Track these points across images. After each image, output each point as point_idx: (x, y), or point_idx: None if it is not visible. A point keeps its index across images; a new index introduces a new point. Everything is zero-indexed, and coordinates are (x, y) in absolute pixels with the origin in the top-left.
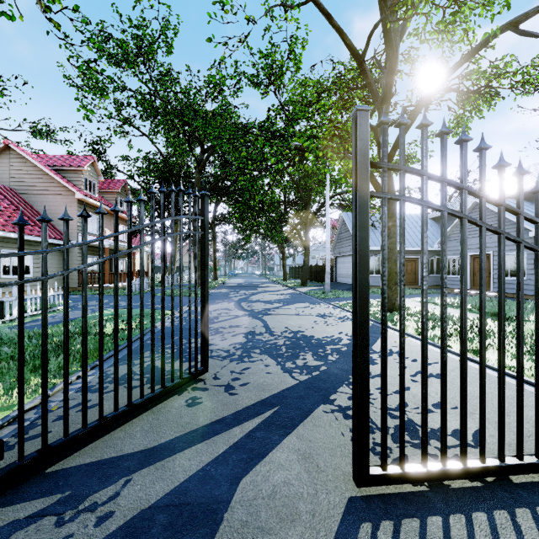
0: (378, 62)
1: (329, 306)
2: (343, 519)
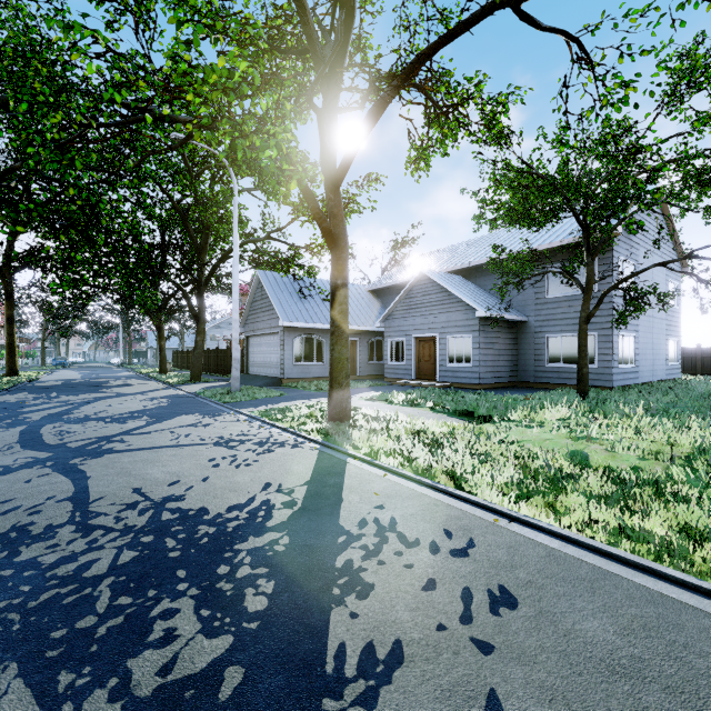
0: (320, 23)
1: (240, 419)
2: None
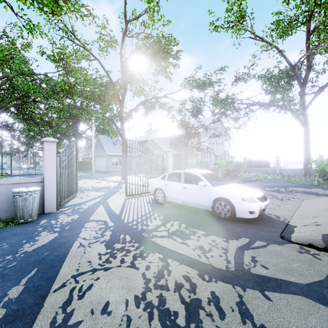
0: (119, 83)
1: (98, 180)
2: (125, 199)
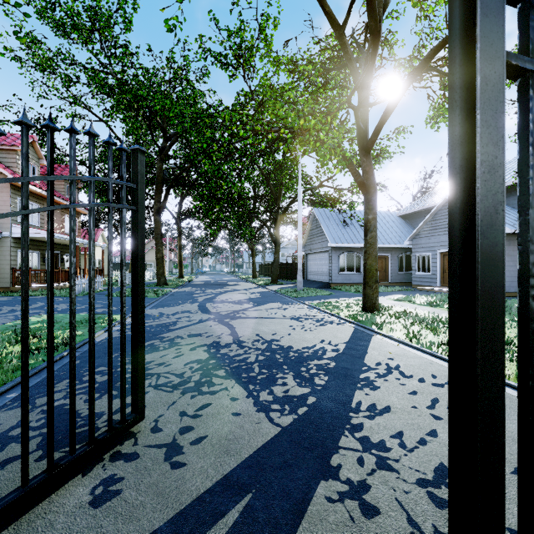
0: (357, 42)
1: (304, 307)
2: None
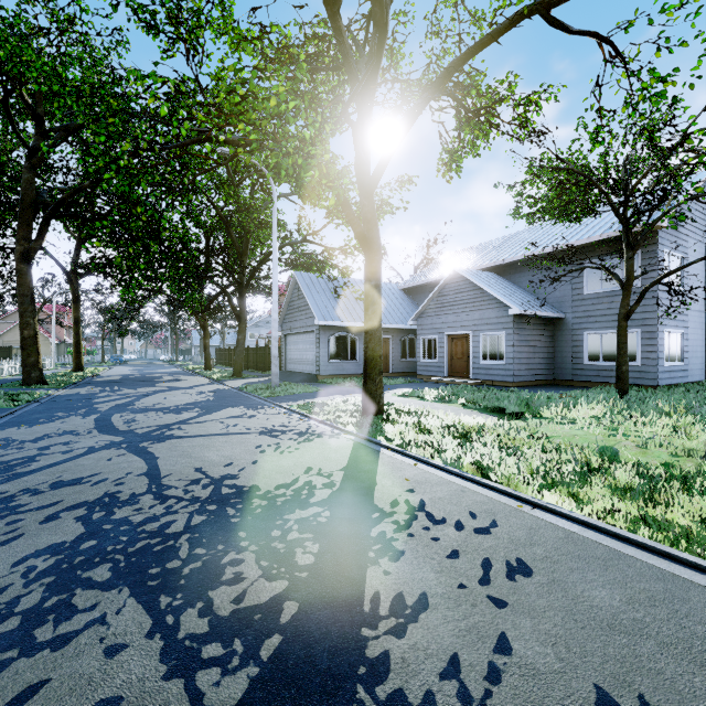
0: (355, 38)
1: (280, 412)
2: None
